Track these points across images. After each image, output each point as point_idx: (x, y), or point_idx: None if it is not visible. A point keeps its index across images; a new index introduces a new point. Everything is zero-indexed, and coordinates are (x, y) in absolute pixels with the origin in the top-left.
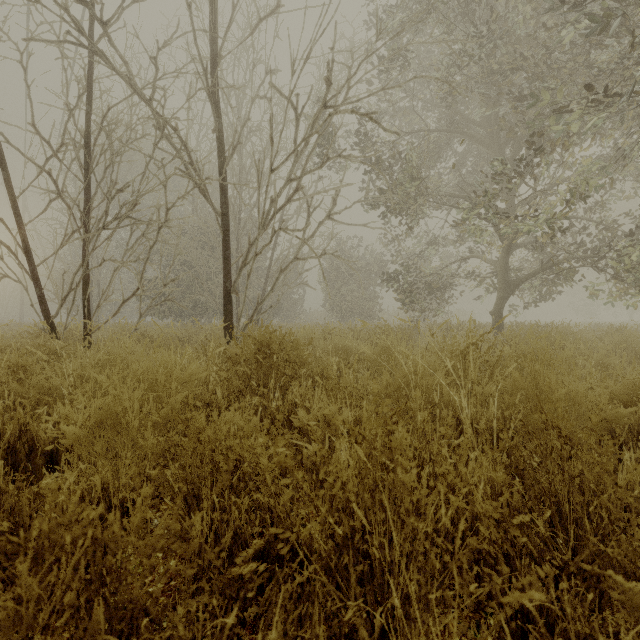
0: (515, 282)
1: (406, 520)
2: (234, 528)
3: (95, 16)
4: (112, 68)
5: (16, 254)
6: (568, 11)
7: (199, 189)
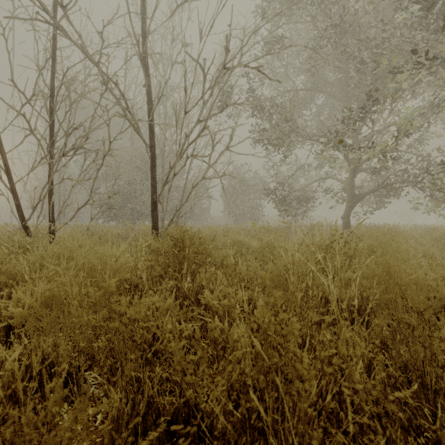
0: (359, 195)
1: (298, 403)
2: (148, 397)
3: (57, 1)
4: (69, 38)
5: (0, 174)
6: (399, 0)
7: (133, 128)
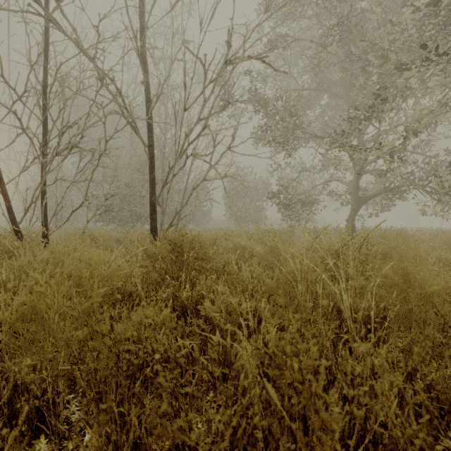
0: (364, 198)
1: None
2: (134, 438)
3: None
4: (62, 31)
5: None
6: None
7: (131, 126)
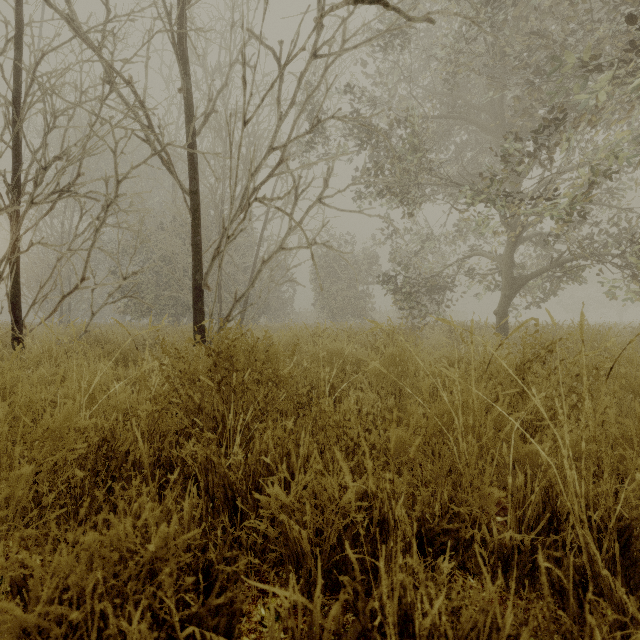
0: (521, 279)
1: None
2: None
3: None
4: None
5: None
6: None
7: (162, 161)
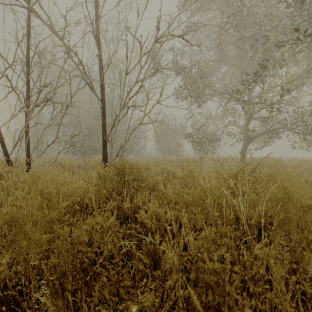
0: (252, 137)
1: None
2: None
3: None
4: (40, 19)
5: None
6: None
7: (89, 86)
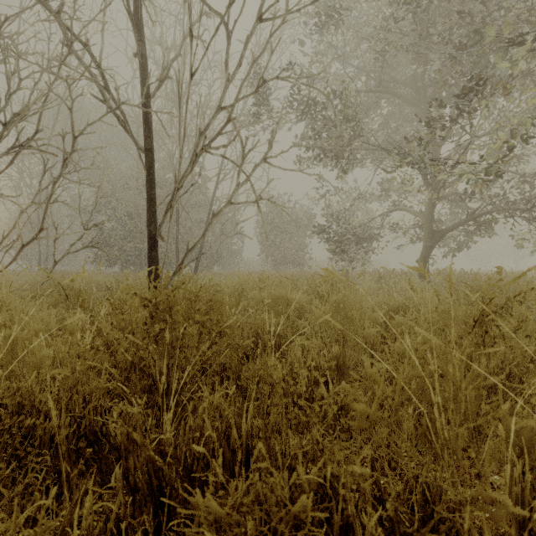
0: (441, 232)
1: None
2: None
3: None
4: None
5: None
6: None
7: (118, 120)
